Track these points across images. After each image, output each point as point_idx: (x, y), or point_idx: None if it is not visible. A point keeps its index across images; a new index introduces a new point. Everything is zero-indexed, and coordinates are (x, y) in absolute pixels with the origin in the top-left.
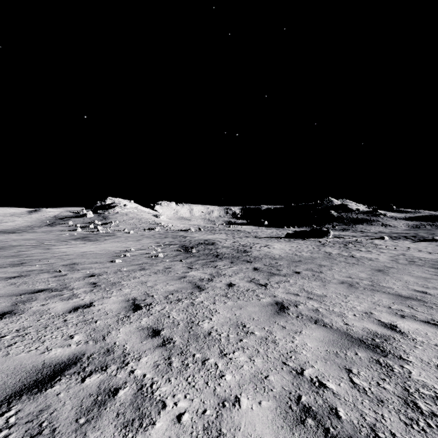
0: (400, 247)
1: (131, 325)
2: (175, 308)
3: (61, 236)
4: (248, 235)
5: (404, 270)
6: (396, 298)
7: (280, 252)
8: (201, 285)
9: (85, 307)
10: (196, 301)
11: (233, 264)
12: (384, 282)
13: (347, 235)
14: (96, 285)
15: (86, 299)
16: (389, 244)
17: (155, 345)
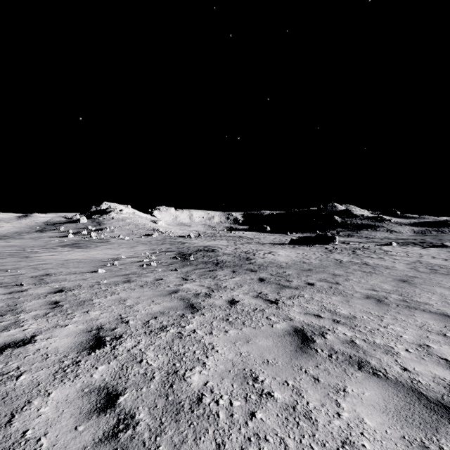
0: (411, 253)
1: (73, 382)
2: (154, 344)
3: (49, 242)
4: (250, 241)
5: (431, 280)
6: (444, 320)
7: (287, 260)
8: (196, 302)
9: (19, 345)
10: (186, 330)
11: (235, 274)
12: (417, 296)
13: (352, 241)
14: (58, 304)
15: (30, 329)
16: (398, 250)
17: (98, 437)
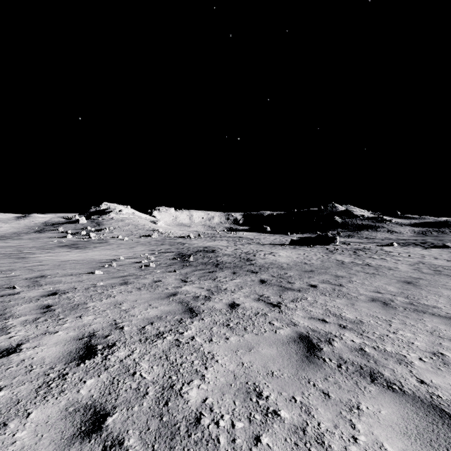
0: (413, 254)
1: (57, 400)
2: (149, 354)
3: (47, 243)
4: (251, 241)
5: (436, 282)
6: None
7: (288, 261)
8: (195, 306)
9: (3, 355)
10: (184, 336)
11: (235, 275)
12: (424, 298)
13: (353, 241)
14: (50, 309)
15: (16, 337)
16: (400, 251)
17: None
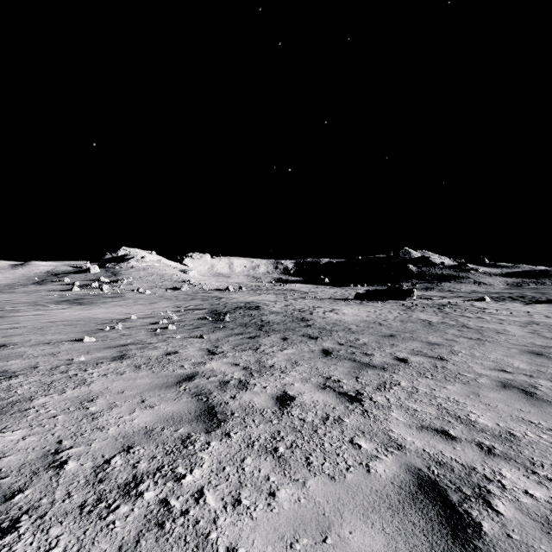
0: (515, 311)
1: None
2: None
3: (44, 298)
4: (305, 295)
5: None
6: None
7: (356, 321)
8: (219, 402)
9: None
10: (183, 490)
11: (286, 343)
12: None
13: (433, 295)
14: None
15: None
16: (497, 308)
17: None
